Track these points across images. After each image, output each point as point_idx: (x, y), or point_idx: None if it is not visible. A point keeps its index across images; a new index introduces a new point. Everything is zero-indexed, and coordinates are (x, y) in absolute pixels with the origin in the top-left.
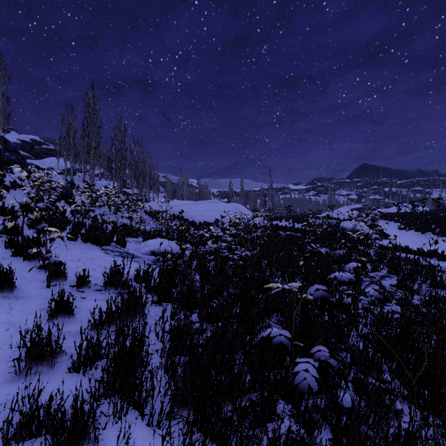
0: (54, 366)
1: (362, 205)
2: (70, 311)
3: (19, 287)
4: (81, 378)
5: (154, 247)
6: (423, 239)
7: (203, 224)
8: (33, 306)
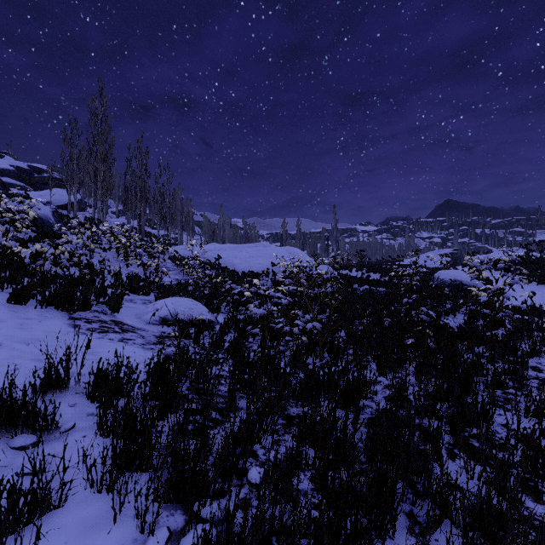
0: None
1: (454, 250)
2: None
3: None
4: None
5: (166, 310)
6: None
7: (247, 274)
8: None
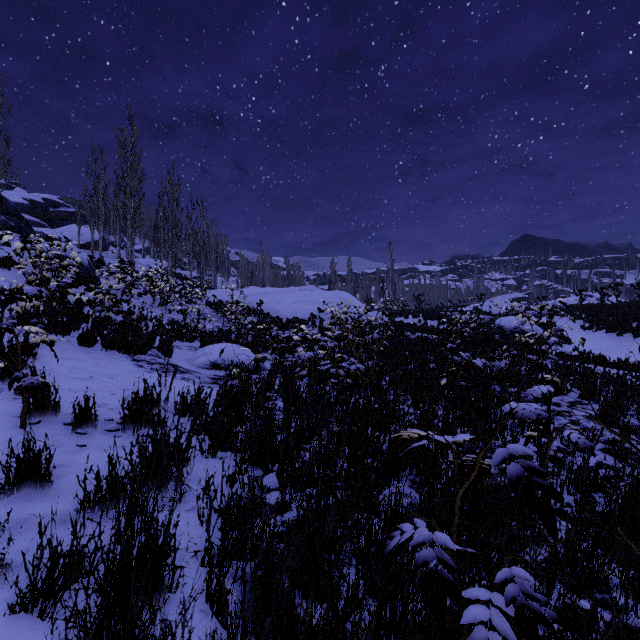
0: None
1: (525, 294)
2: (45, 476)
3: None
4: (34, 626)
5: (216, 355)
6: (620, 344)
7: (292, 321)
8: None
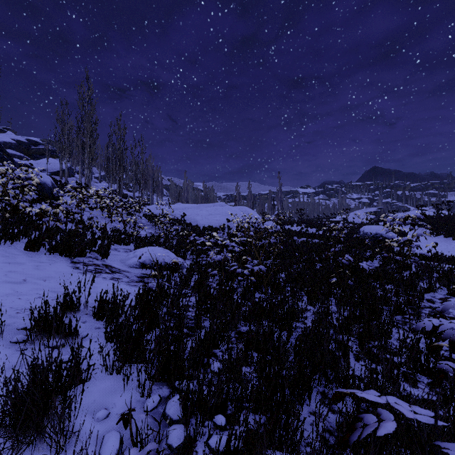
0: None
1: (378, 209)
2: None
3: None
4: None
5: (144, 257)
6: None
7: (207, 228)
8: None
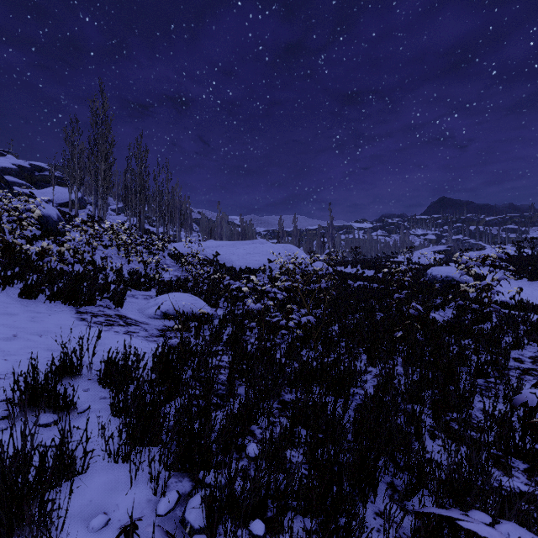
0: None
1: (447, 247)
2: None
3: None
4: None
5: (167, 305)
6: None
7: (244, 270)
8: None
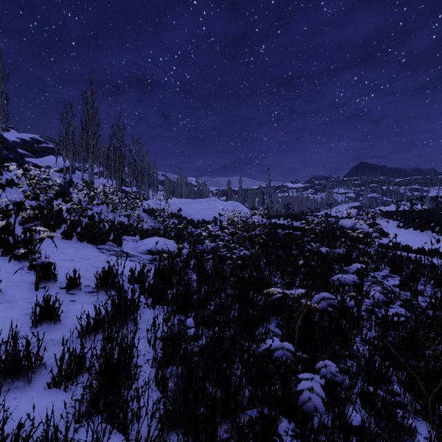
0: (33, 381)
1: (360, 204)
2: (56, 317)
3: (4, 290)
4: (62, 395)
5: (151, 245)
6: (422, 237)
7: (201, 222)
8: (17, 311)
